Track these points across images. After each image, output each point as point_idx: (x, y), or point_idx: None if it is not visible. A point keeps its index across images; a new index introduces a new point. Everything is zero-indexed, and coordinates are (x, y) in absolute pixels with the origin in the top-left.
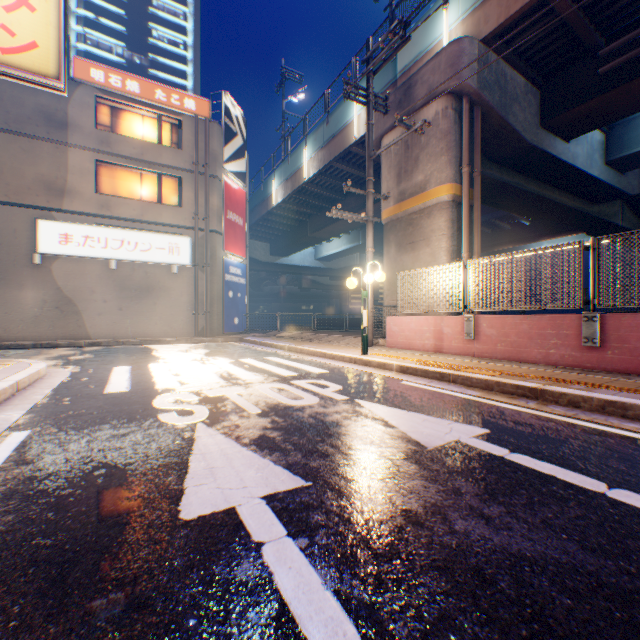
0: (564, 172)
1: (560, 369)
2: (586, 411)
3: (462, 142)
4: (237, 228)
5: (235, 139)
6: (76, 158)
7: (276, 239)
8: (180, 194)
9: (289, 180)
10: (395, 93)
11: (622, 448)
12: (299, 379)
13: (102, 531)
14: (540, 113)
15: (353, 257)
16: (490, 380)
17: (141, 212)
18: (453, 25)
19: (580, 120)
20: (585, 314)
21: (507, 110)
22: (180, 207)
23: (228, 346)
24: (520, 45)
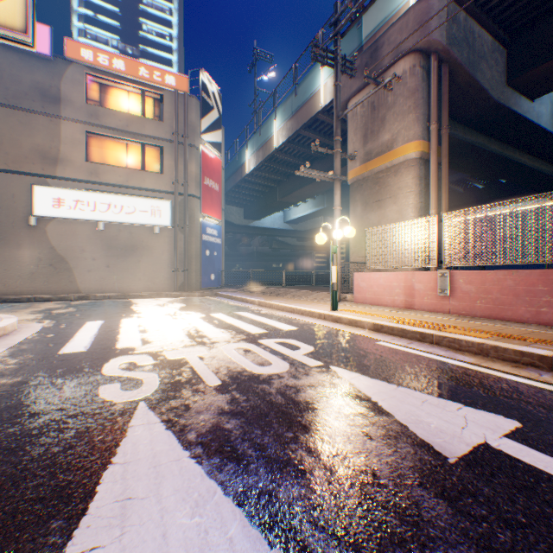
0: (527, 131)
1: None
2: None
3: (430, 99)
4: (213, 193)
5: (211, 112)
6: (68, 130)
7: (249, 204)
8: (162, 162)
9: (260, 149)
10: (361, 57)
11: None
12: (267, 338)
13: None
14: (506, 71)
15: (318, 220)
16: (485, 344)
17: (126, 178)
18: None
19: (548, 77)
20: None
21: (475, 67)
22: (161, 174)
23: (203, 300)
24: (489, 1)
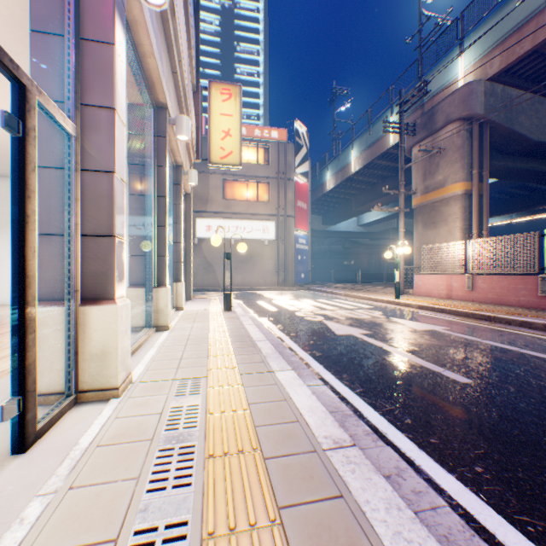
0: None
1: (523, 309)
2: (512, 326)
3: (472, 152)
4: (302, 211)
5: (301, 150)
6: (213, 180)
7: (326, 212)
8: (268, 193)
9: (339, 172)
10: (421, 118)
11: (507, 335)
12: (357, 309)
13: (319, 334)
14: None
15: (390, 222)
16: (467, 312)
17: (246, 208)
18: (466, 67)
19: None
20: (540, 276)
21: (512, 122)
22: (268, 202)
23: (302, 293)
24: (523, 73)
